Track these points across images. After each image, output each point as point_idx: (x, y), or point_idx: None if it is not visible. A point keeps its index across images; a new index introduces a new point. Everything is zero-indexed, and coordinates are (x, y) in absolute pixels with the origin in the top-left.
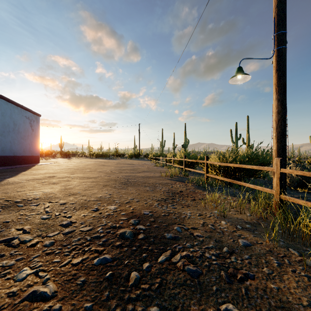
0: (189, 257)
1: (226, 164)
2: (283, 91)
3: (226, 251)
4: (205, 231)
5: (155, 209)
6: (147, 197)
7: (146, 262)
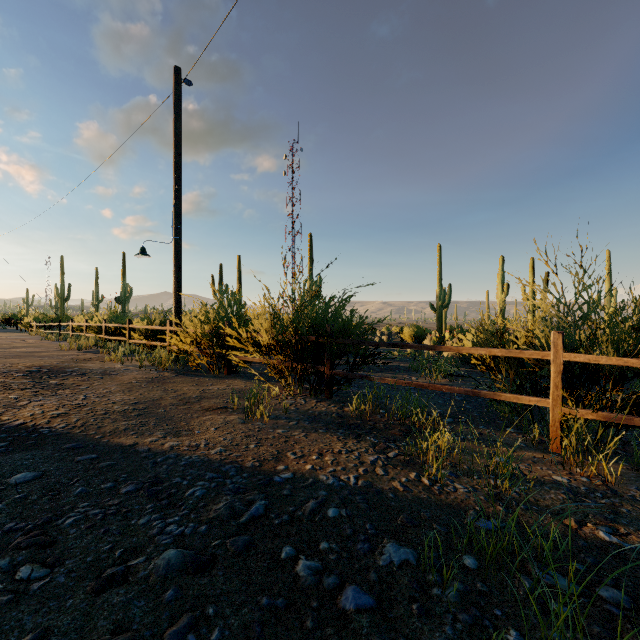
0: (82, 372)
1: (144, 327)
2: (178, 270)
3: (109, 371)
4: (101, 368)
5: (56, 364)
6: (44, 361)
7: (52, 375)
